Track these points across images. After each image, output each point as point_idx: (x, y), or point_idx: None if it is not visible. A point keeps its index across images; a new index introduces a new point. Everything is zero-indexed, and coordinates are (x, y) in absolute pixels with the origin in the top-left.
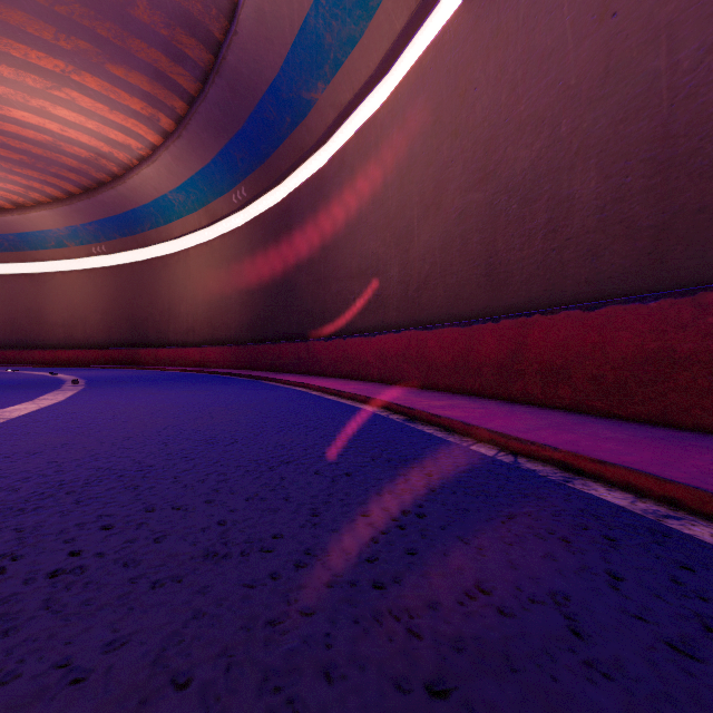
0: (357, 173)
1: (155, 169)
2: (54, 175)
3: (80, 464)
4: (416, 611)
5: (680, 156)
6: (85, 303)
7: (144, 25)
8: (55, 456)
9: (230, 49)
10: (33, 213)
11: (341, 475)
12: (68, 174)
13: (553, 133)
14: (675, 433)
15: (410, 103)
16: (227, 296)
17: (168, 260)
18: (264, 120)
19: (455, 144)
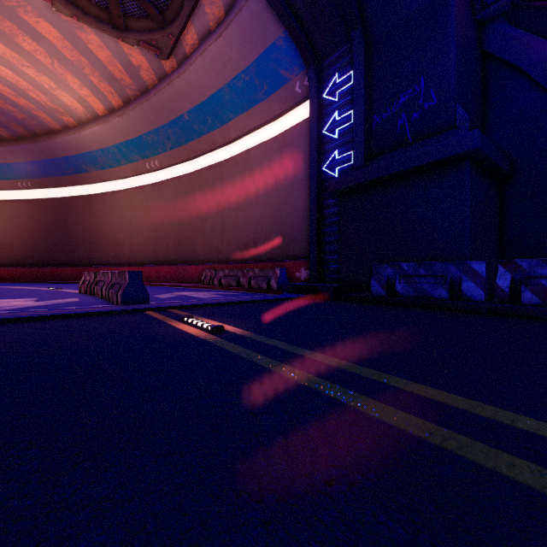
0: (111, 206)
1: None
2: None
3: None
4: None
5: (180, 244)
6: None
7: None
8: None
9: (46, 141)
10: None
11: None
12: None
13: (167, 230)
14: (174, 283)
15: (134, 197)
16: (9, 238)
17: None
18: (56, 164)
19: (147, 218)
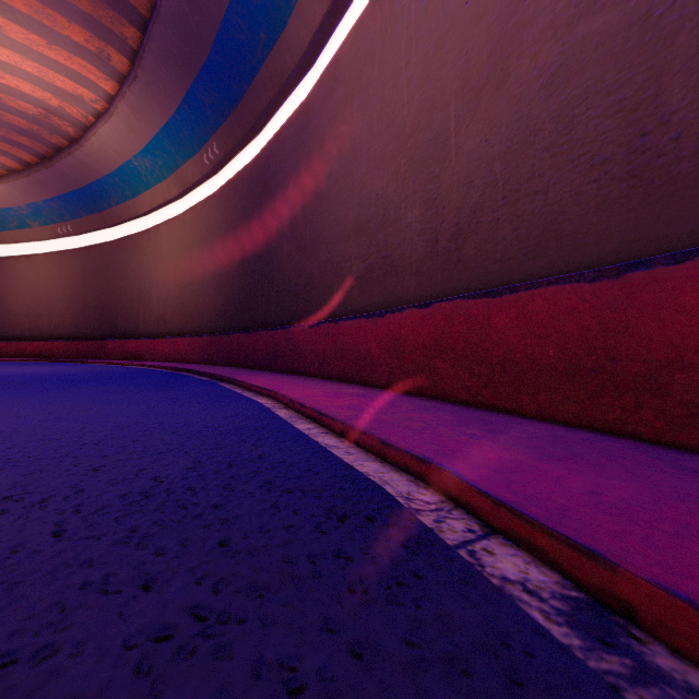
0: (354, 86)
1: (113, 127)
2: (3, 139)
3: None
4: None
5: None
6: (51, 290)
7: None
8: None
9: None
10: None
11: None
12: (19, 138)
13: None
14: None
15: None
16: (200, 278)
17: (138, 239)
18: (234, 43)
19: None
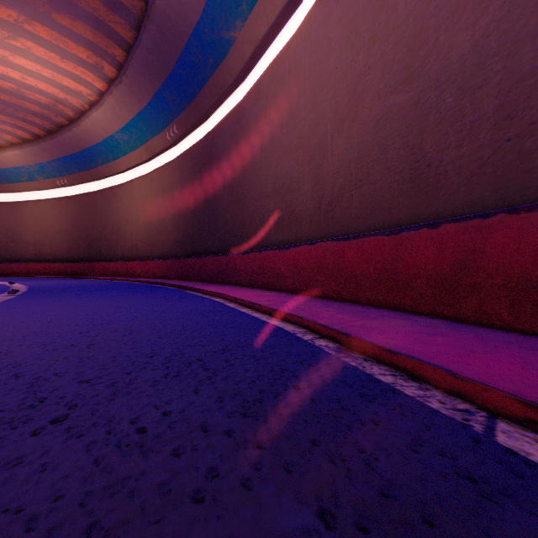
0: (271, 101)
1: (102, 112)
2: (21, 119)
3: None
4: None
5: None
6: (51, 226)
7: None
8: None
9: None
10: (8, 152)
11: None
12: (33, 118)
13: (507, 0)
14: None
15: (323, 23)
16: (163, 219)
17: (117, 189)
18: (190, 63)
19: (372, 50)
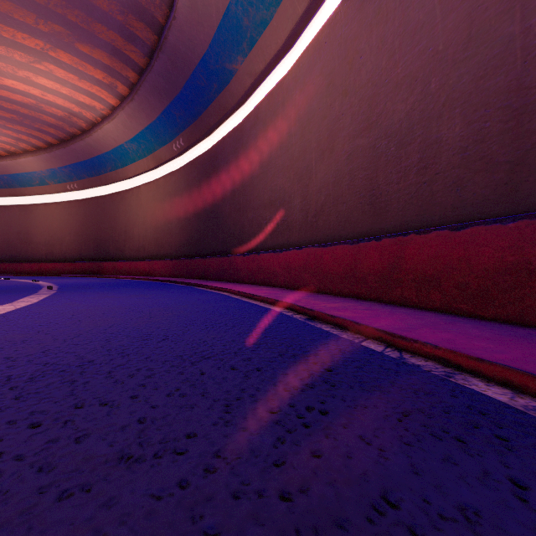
0: (268, 126)
1: (114, 125)
2: (37, 130)
3: (31, 359)
4: (324, 531)
5: (532, 104)
6: (61, 227)
7: (104, 12)
8: (12, 351)
9: (170, 31)
10: (22, 159)
11: (253, 370)
12: (48, 129)
13: (424, 89)
14: (533, 332)
15: (309, 70)
16: (169, 222)
17: (125, 194)
18: (197, 86)
19: (344, 101)
